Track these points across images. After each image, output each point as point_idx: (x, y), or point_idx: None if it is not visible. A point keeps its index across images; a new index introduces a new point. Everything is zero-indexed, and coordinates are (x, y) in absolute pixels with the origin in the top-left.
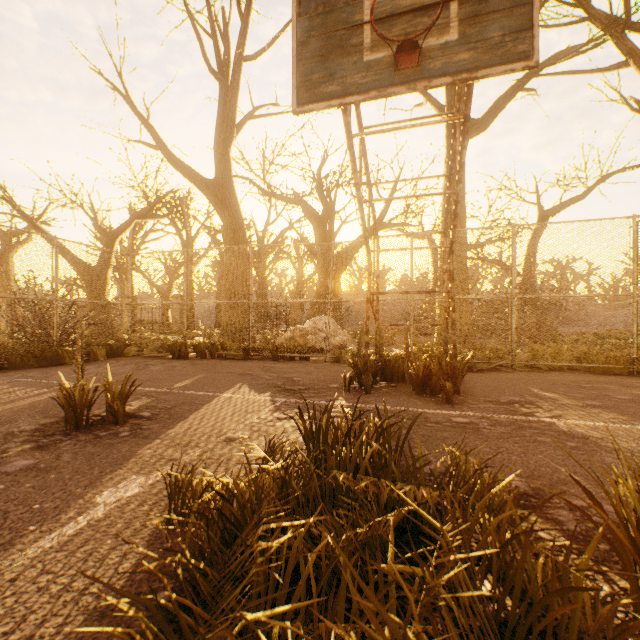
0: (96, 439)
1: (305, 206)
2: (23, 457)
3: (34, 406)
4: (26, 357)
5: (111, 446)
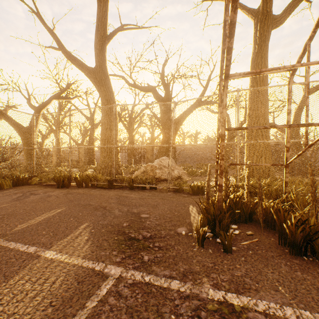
0: None
1: (154, 92)
2: None
3: None
4: None
5: None
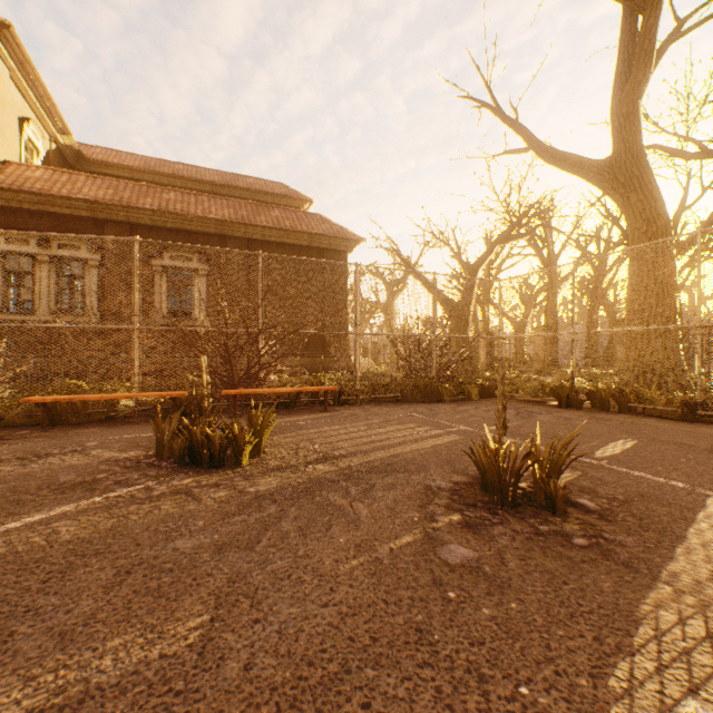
0: (537, 537)
1: None
2: (455, 538)
3: (436, 451)
4: (413, 391)
5: (573, 565)
